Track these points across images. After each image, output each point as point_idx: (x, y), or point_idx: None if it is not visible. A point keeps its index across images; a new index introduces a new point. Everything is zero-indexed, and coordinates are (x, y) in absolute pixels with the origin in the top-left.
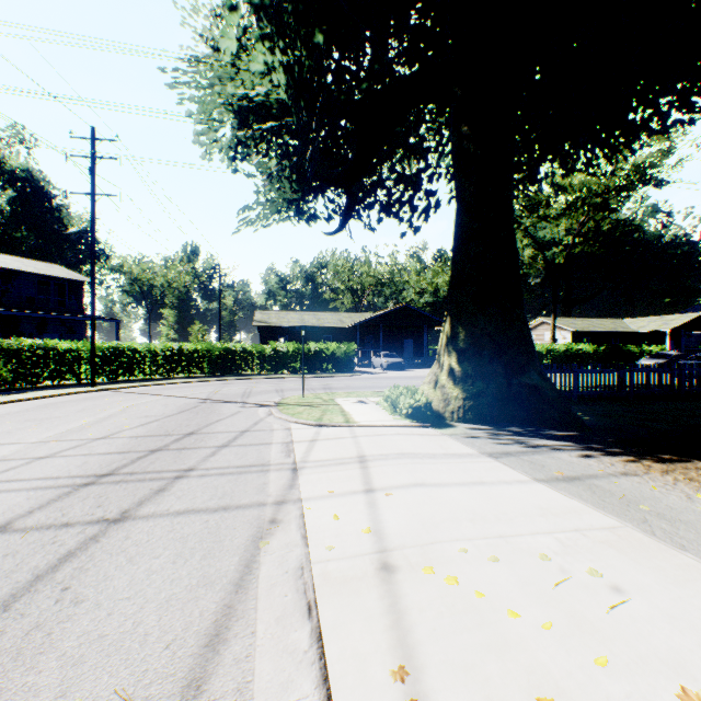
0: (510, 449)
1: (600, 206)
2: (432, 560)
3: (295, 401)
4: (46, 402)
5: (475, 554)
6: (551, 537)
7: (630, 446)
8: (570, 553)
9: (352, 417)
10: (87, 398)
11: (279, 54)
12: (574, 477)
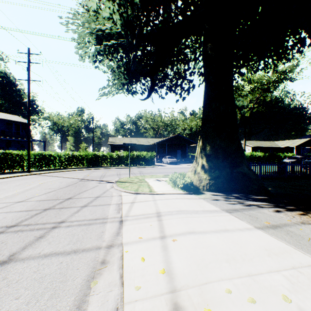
0: (236, 207)
1: (266, 90)
2: (208, 301)
3: (125, 180)
4: (2, 181)
5: (237, 294)
6: (281, 275)
7: (297, 205)
8: (298, 291)
9: (153, 189)
10: (23, 178)
11: (116, 6)
12: (276, 225)
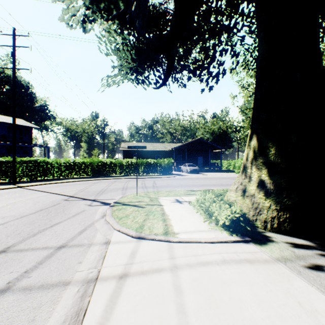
0: None
1: None
2: None
3: (129, 200)
4: None
5: None
6: None
7: None
8: None
9: (170, 225)
10: None
11: None
12: None
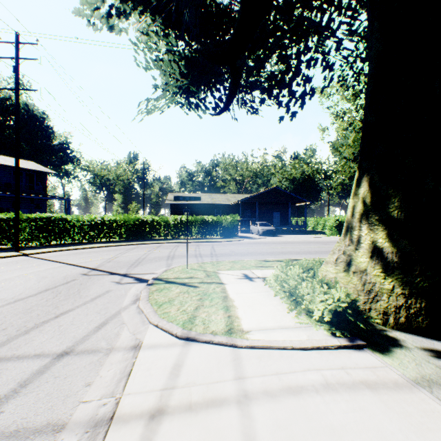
0: None
1: None
2: None
3: (175, 275)
4: None
5: None
6: None
7: None
8: None
9: (236, 316)
10: None
11: None
12: None
